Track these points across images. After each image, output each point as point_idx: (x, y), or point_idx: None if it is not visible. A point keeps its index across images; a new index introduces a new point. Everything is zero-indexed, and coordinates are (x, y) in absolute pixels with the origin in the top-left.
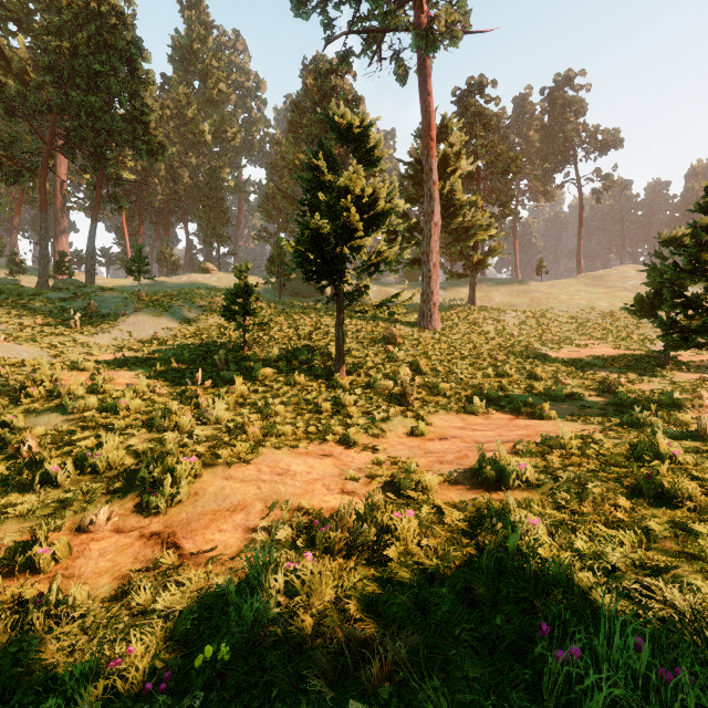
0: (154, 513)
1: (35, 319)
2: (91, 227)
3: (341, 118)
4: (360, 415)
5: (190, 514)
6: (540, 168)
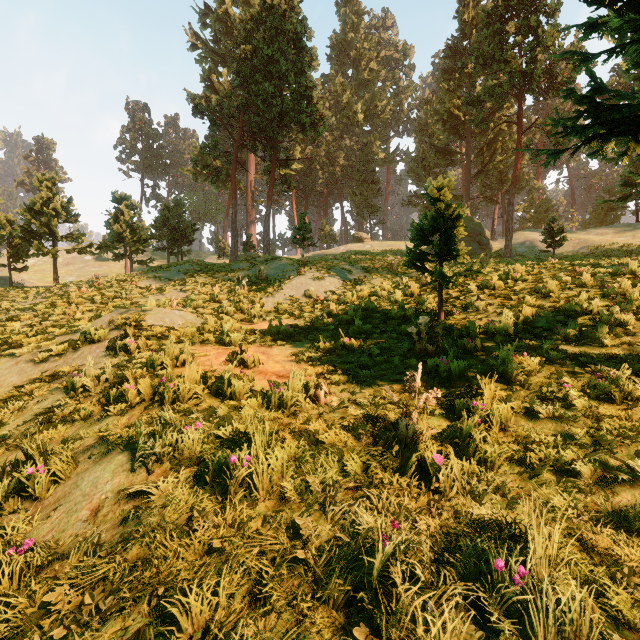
0: None
1: (215, 286)
2: (267, 207)
3: None
4: None
5: None
6: None
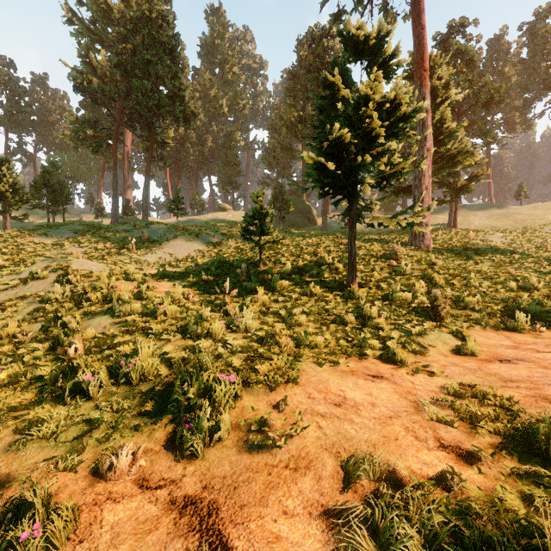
0: (188, 455)
1: (106, 244)
2: (145, 179)
3: (358, 31)
4: (391, 328)
5: (235, 467)
6: (519, 99)
